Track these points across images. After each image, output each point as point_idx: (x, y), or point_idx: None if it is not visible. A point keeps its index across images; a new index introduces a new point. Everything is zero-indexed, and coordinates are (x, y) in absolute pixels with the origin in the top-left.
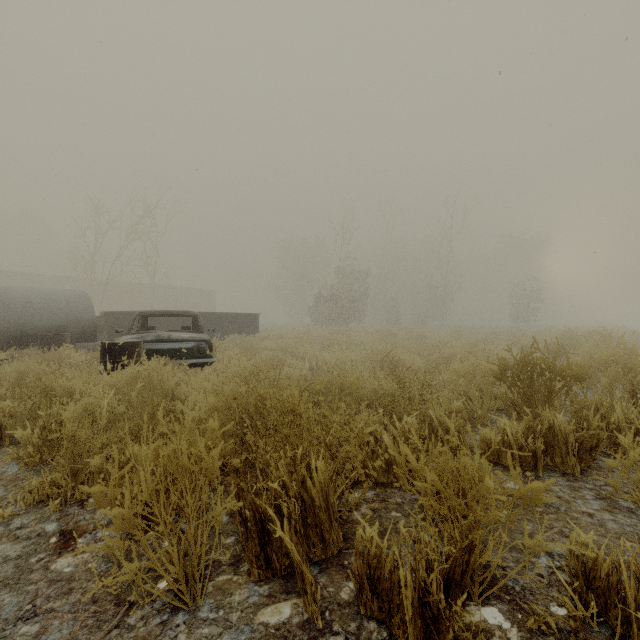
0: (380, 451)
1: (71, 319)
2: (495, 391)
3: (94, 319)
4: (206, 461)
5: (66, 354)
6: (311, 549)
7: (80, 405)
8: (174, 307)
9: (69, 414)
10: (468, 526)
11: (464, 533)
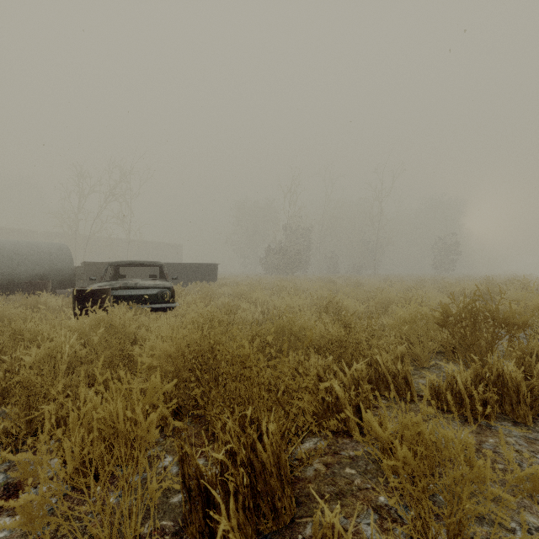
0: (330, 399)
1: (53, 268)
2: (432, 335)
3: (73, 268)
4: (142, 427)
5: (43, 300)
6: (261, 520)
7: (42, 350)
8: (147, 258)
9: (30, 359)
10: (447, 512)
11: (452, 534)
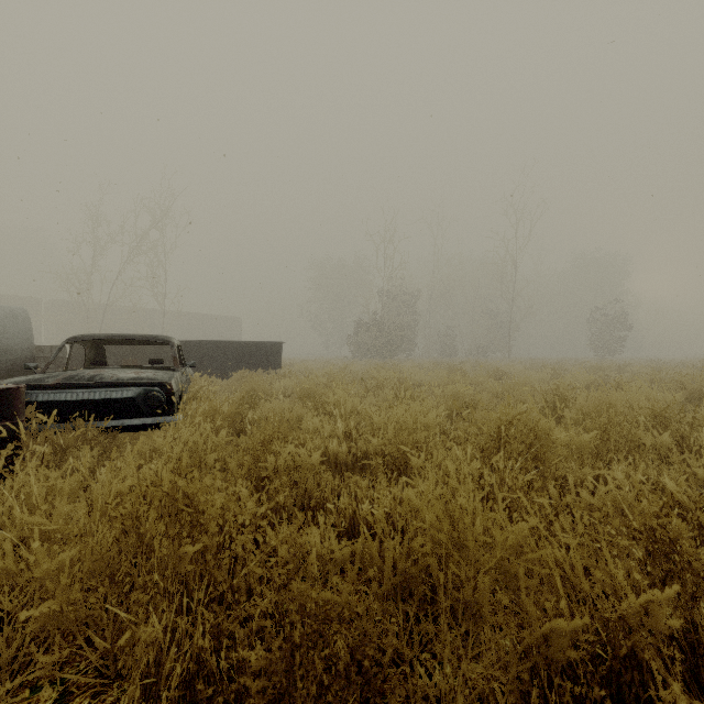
0: None
1: None
2: None
3: (32, 348)
4: None
5: None
6: None
7: None
8: (193, 337)
9: None
10: None
11: None
